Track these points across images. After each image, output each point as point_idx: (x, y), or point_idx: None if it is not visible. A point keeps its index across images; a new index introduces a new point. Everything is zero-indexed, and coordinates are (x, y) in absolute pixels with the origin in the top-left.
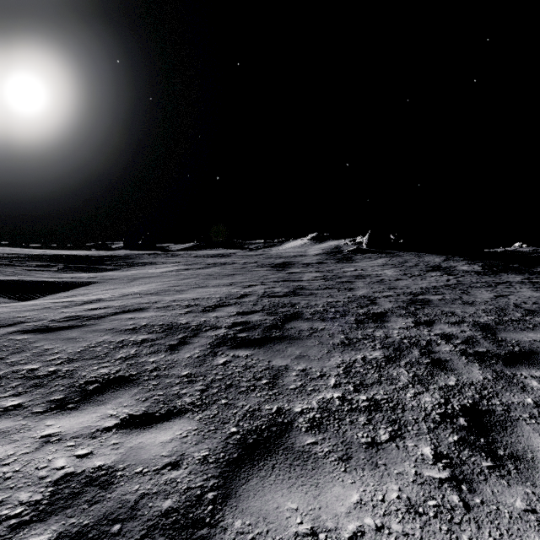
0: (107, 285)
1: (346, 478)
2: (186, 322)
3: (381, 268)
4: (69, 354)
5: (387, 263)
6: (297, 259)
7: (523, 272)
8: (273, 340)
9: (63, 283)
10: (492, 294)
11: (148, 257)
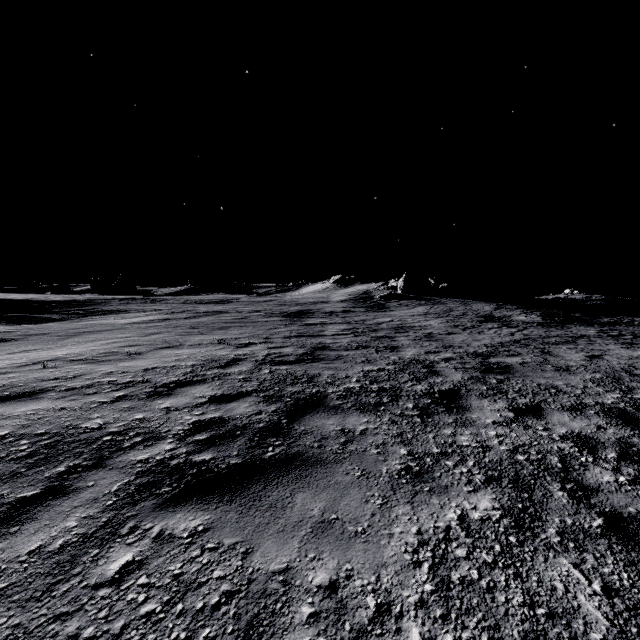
0: (23, 344)
1: None
2: (98, 425)
3: (424, 318)
4: None
5: (429, 312)
6: (317, 306)
7: (591, 324)
8: (266, 470)
9: None
10: (580, 353)
11: (117, 303)
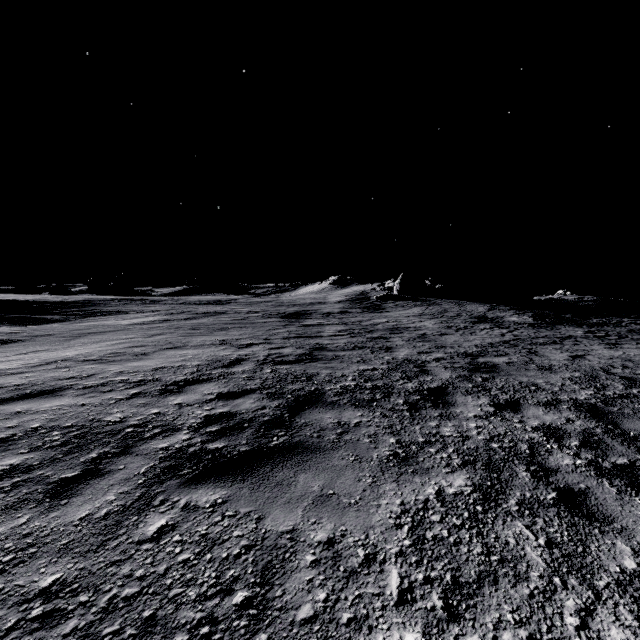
0: (31, 345)
1: None
2: (119, 419)
3: (419, 319)
4: None
5: (424, 313)
6: (315, 307)
7: (580, 324)
8: (272, 456)
9: None
10: (565, 353)
11: (116, 304)
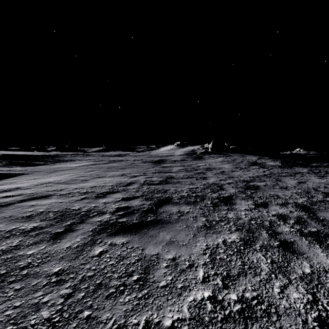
0: (32, 176)
1: None
2: (78, 208)
3: (221, 164)
4: None
5: (224, 160)
6: (168, 158)
7: (306, 166)
8: (148, 225)
9: None
10: (295, 180)
11: (70, 156)
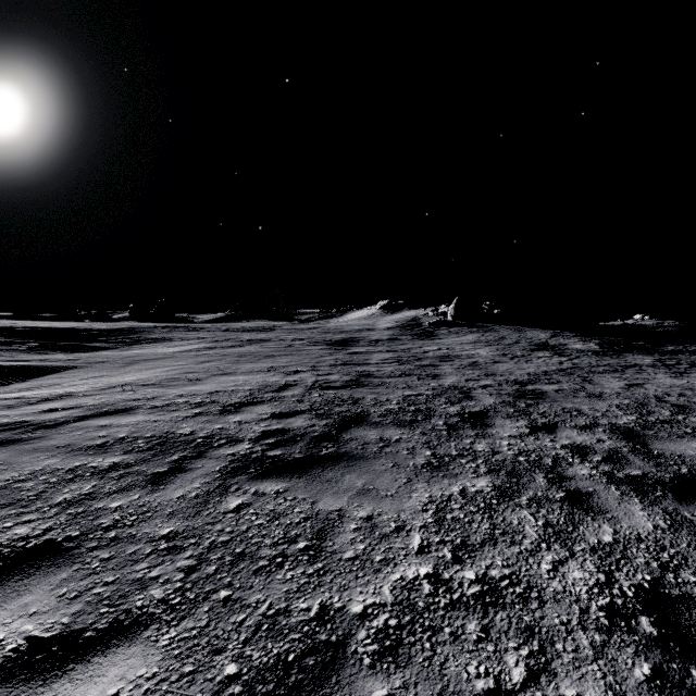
0: (90, 371)
1: None
2: (189, 432)
3: (473, 347)
4: None
5: (480, 340)
6: (363, 334)
7: (652, 352)
8: (323, 461)
9: (24, 369)
10: (622, 382)
11: (160, 331)
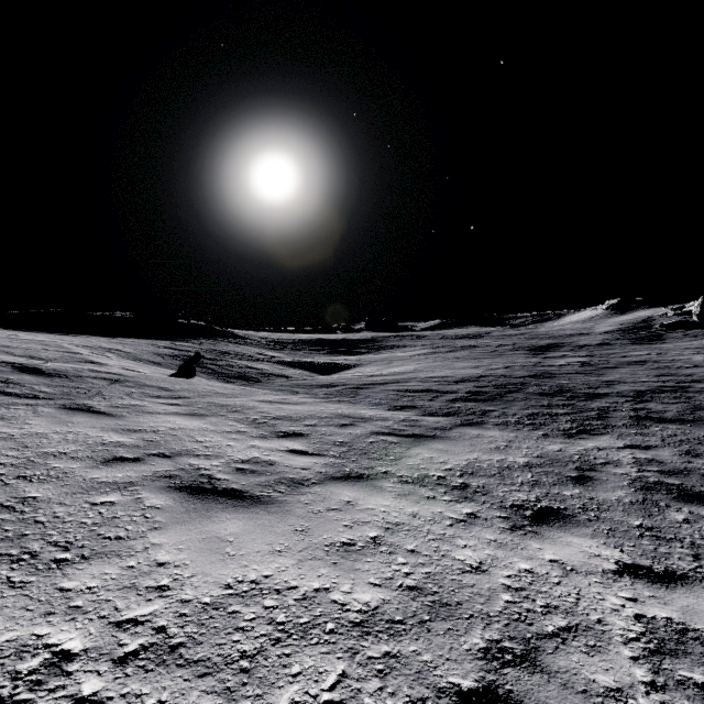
0: (372, 366)
1: (497, 432)
2: (437, 389)
3: (696, 352)
4: (381, 398)
5: None
6: (571, 339)
7: None
8: (493, 400)
9: (342, 364)
10: None
11: (394, 340)
